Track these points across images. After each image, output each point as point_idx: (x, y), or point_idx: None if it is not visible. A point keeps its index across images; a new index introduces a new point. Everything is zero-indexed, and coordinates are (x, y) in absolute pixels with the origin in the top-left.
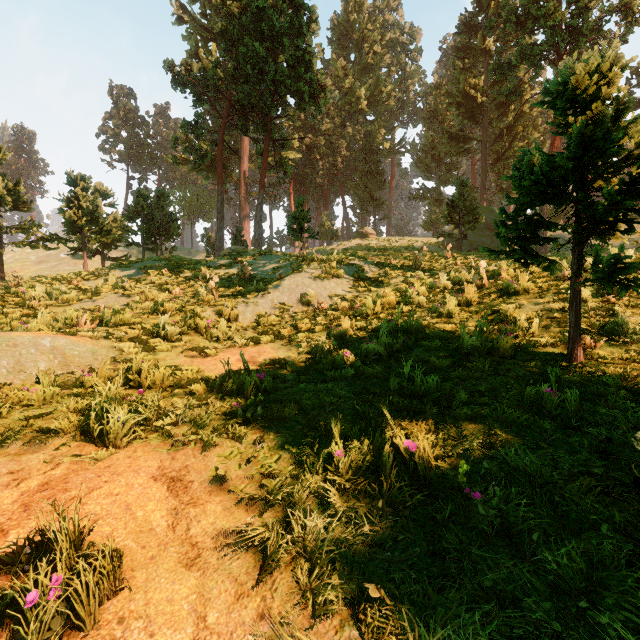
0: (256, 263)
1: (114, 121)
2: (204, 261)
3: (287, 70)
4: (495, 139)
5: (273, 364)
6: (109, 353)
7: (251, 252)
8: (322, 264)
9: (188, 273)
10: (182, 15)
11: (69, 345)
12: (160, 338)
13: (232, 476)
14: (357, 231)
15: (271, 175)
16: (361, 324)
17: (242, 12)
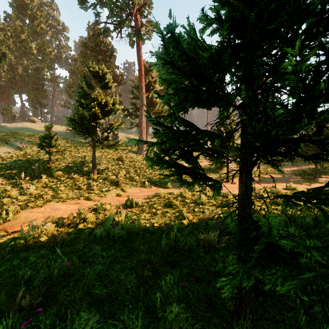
0: None
1: None
2: None
3: None
4: None
5: None
6: None
7: None
8: (2, 141)
9: None
10: None
11: None
12: None
13: None
14: (28, 118)
15: None
16: (13, 160)
17: None
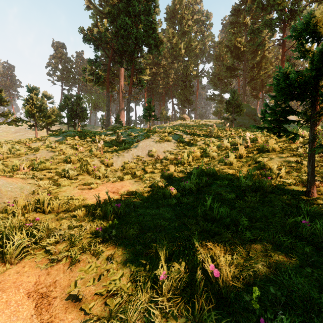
0: (125, 133)
1: (55, 60)
2: (98, 132)
3: (143, 32)
4: (250, 69)
5: (129, 194)
6: (32, 188)
7: (123, 127)
8: (160, 134)
9: (89, 139)
10: (89, 5)
11: (5, 184)
12: (65, 177)
13: (84, 295)
14: (179, 116)
15: (135, 88)
16: (181, 169)
17: (119, 2)
